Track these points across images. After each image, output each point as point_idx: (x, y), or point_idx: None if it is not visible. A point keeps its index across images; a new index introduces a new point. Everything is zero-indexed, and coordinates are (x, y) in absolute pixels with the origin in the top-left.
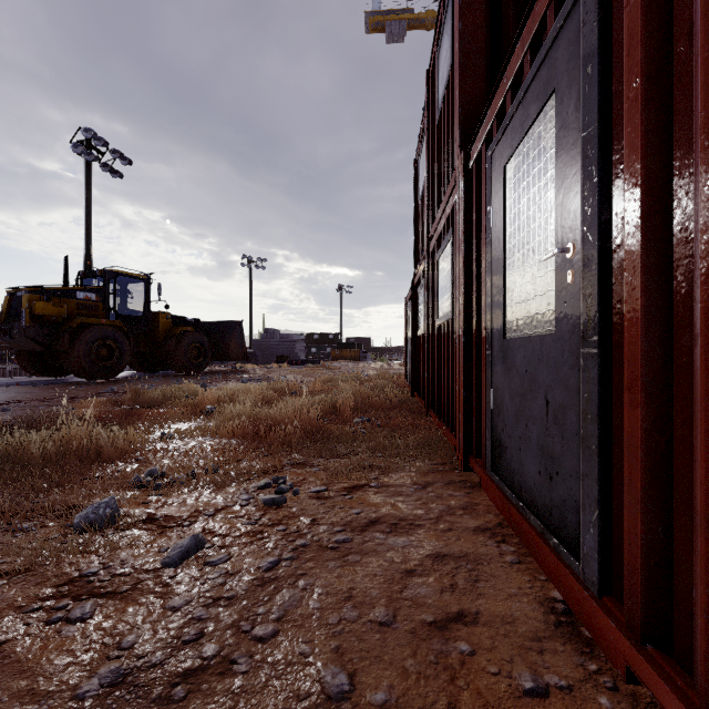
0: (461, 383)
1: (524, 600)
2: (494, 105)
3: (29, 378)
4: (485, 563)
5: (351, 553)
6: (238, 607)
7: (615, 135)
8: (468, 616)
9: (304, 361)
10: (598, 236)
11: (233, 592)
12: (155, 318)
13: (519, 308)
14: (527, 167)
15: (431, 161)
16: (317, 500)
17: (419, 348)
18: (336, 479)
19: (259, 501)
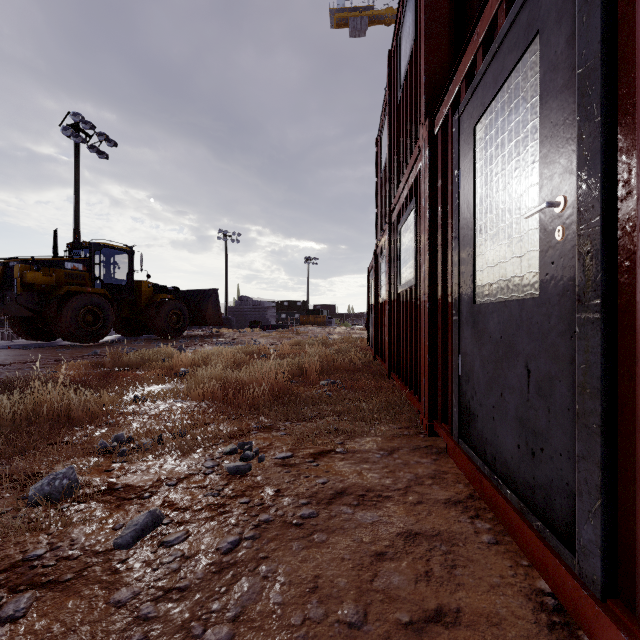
0: (426, 349)
1: (509, 593)
2: (463, 66)
3: (21, 341)
4: (461, 543)
5: (317, 531)
6: (191, 602)
7: (622, 66)
8: (448, 615)
9: (274, 326)
10: (601, 183)
11: (186, 581)
12: (138, 286)
13: (491, 272)
14: (502, 123)
15: (393, 136)
16: (282, 467)
17: (381, 314)
18: (302, 444)
19: (224, 468)
